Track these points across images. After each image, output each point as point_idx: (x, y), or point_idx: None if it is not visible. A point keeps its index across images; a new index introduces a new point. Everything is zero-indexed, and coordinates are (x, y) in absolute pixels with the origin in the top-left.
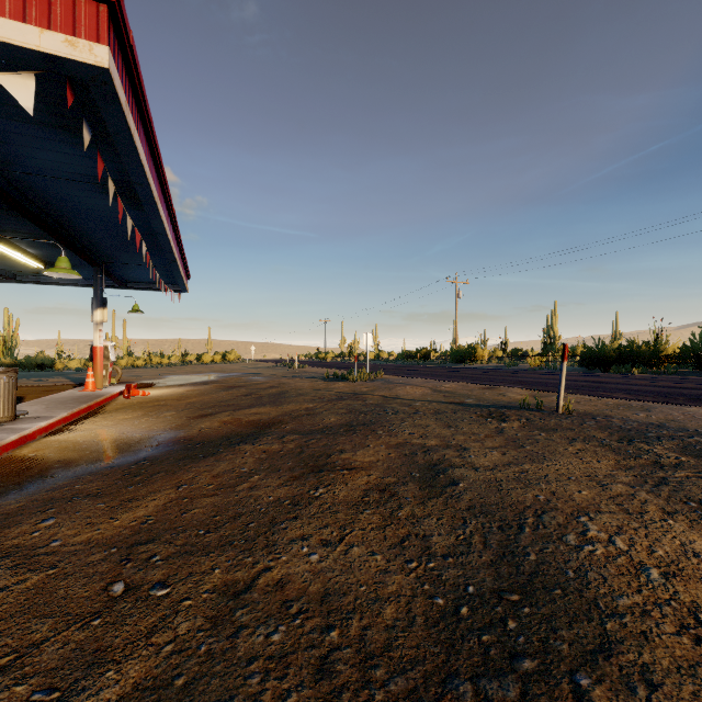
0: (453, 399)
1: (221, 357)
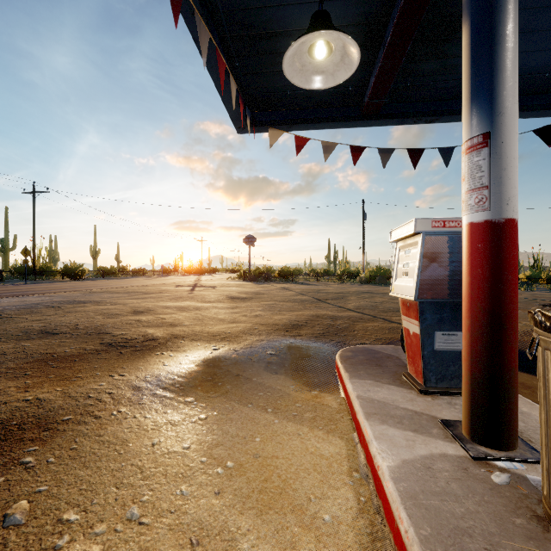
0: None
1: None
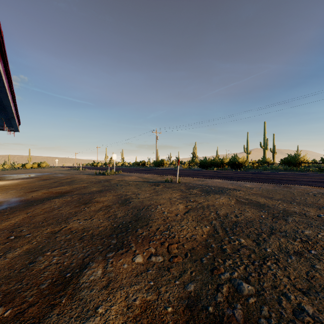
0: (145, 180)
1: (37, 165)
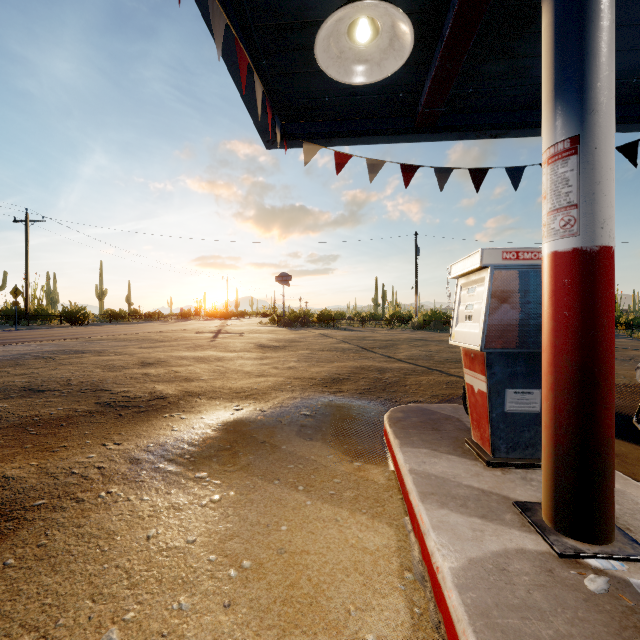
0: None
1: None
